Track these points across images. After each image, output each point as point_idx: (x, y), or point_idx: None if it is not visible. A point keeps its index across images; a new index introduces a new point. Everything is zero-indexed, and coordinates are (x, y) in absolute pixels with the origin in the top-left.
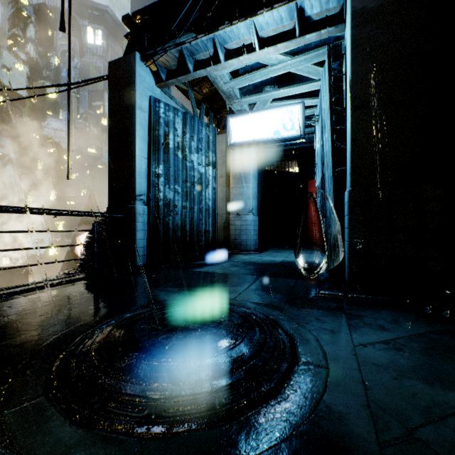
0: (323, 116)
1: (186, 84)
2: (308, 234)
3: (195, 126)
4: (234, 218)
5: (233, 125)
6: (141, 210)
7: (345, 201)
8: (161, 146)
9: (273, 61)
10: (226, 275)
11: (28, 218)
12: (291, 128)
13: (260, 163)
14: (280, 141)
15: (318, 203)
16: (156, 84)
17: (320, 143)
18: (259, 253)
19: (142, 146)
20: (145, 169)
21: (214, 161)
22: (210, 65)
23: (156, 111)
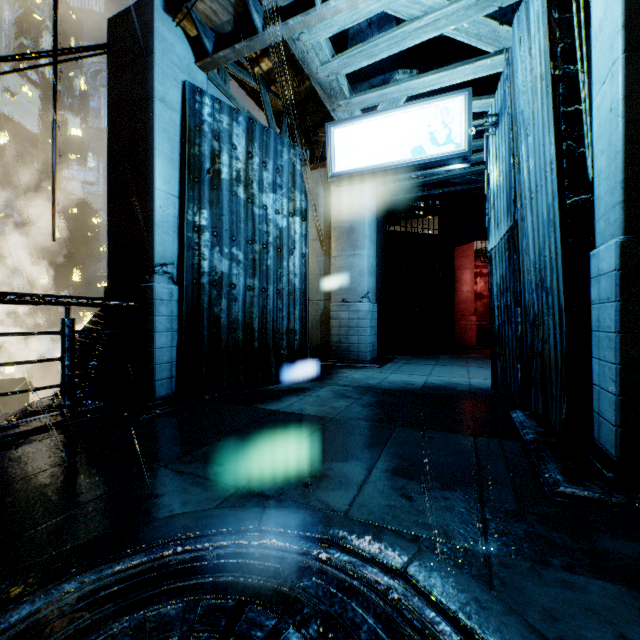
0: (519, 102)
1: (256, 78)
2: (454, 332)
3: (270, 144)
4: (337, 307)
5: (337, 140)
6: (164, 293)
7: (592, 270)
8: (204, 175)
9: (414, 10)
10: (325, 422)
11: (40, 307)
12: (445, 140)
13: (379, 220)
14: (424, 167)
15: (494, 280)
16: (196, 63)
17: (507, 163)
18: (381, 366)
19: (168, 173)
20: (174, 216)
21: (303, 207)
22: (294, 15)
23: (196, 109)
